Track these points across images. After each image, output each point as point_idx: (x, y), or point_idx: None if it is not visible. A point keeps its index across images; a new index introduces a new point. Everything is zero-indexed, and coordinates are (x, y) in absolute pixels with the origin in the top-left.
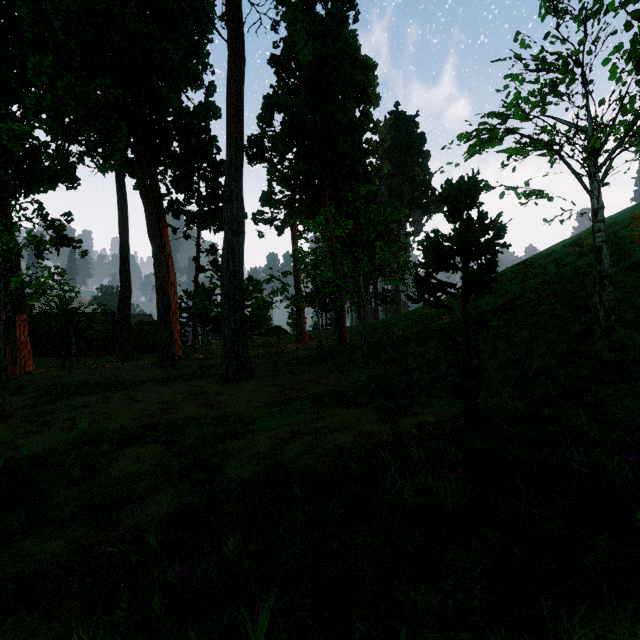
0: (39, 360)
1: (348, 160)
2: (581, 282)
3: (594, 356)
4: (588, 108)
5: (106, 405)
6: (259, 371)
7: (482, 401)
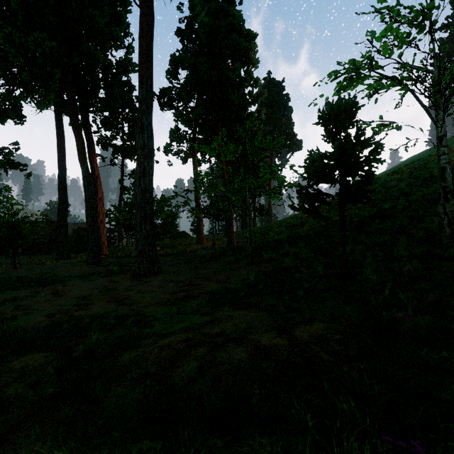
0: None
1: (235, 107)
2: (406, 199)
3: (452, 258)
4: (434, 53)
5: (32, 299)
6: (166, 267)
7: (385, 313)
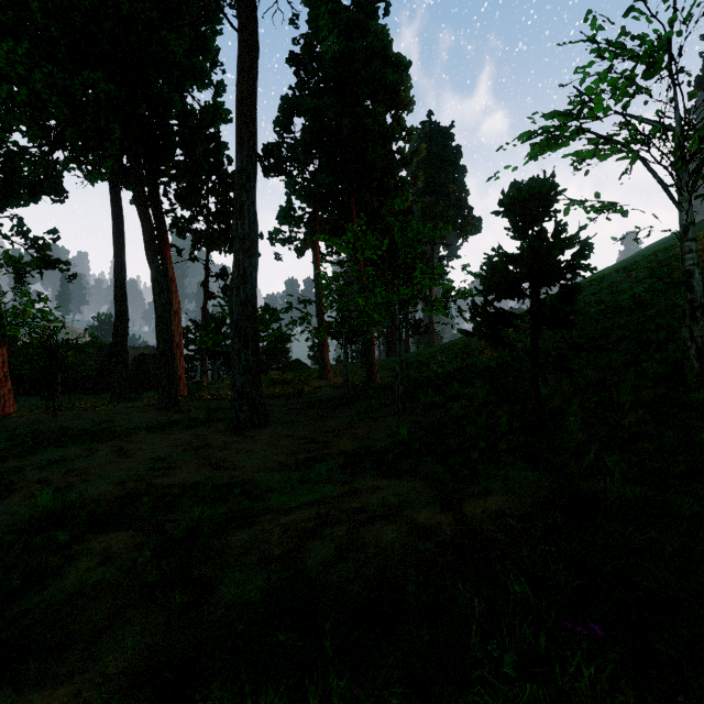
0: (24, 399)
1: (378, 172)
2: (643, 312)
3: (696, 408)
4: (676, 102)
5: (88, 461)
6: (275, 415)
7: (584, 483)
